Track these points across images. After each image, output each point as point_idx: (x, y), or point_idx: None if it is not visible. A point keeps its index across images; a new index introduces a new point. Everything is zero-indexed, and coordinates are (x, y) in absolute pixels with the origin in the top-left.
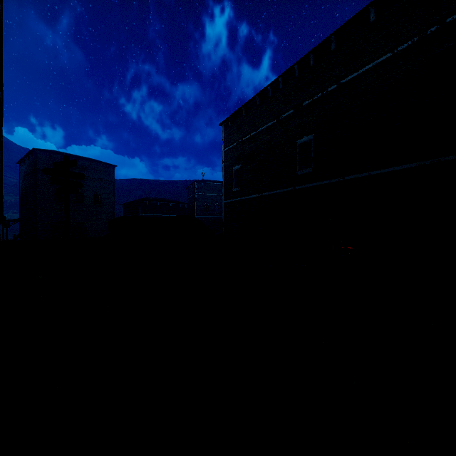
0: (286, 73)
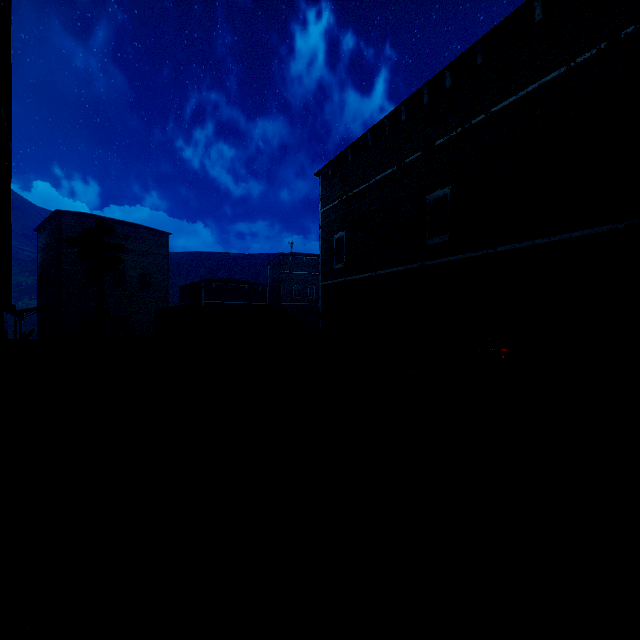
0: (411, 100)
